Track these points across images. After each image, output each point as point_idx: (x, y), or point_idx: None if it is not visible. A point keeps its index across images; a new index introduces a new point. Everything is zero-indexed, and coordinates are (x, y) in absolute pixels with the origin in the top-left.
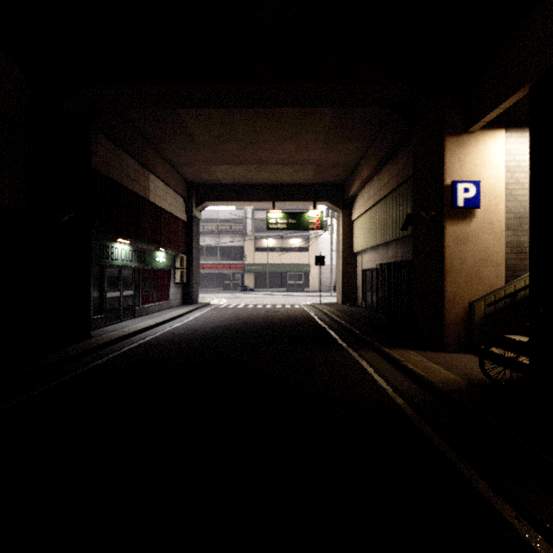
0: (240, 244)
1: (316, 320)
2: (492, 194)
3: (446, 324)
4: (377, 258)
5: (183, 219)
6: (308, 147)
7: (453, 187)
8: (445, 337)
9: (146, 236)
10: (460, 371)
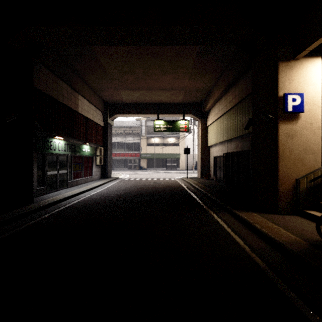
0: (138, 141)
1: (185, 189)
2: (312, 103)
3: (279, 194)
4: (223, 149)
5: (101, 125)
6: (180, 78)
7: (284, 97)
8: (279, 203)
9: (76, 135)
10: (296, 232)
